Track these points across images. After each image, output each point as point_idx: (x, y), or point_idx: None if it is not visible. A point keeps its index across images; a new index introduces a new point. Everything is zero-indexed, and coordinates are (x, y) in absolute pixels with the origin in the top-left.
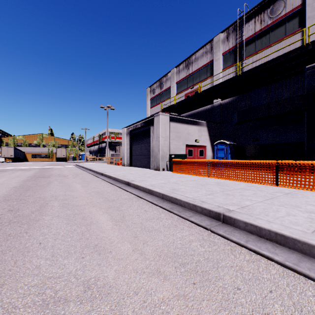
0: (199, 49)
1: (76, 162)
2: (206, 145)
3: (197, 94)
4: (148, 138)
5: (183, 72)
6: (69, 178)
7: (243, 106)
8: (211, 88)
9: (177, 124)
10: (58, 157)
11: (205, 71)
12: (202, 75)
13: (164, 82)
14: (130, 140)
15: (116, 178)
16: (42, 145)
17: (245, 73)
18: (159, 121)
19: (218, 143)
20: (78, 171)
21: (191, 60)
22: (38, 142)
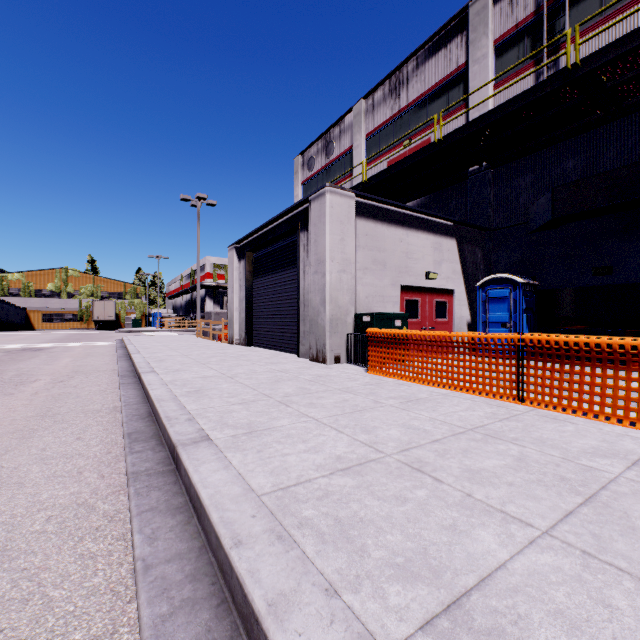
0: (428, 41)
1: (135, 331)
2: (455, 288)
3: (429, 146)
4: (293, 267)
5: (385, 106)
6: (16, 395)
7: (562, 178)
8: (475, 123)
9: (378, 226)
10: (99, 321)
11: (444, 95)
12: (435, 107)
13: (336, 140)
14: (246, 275)
15: (154, 407)
16: (66, 293)
17: (595, 56)
18: (325, 214)
19: (490, 283)
20: (100, 359)
21: (406, 74)
22: (57, 287)
